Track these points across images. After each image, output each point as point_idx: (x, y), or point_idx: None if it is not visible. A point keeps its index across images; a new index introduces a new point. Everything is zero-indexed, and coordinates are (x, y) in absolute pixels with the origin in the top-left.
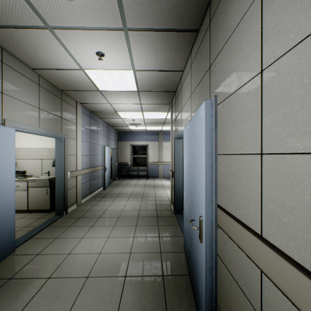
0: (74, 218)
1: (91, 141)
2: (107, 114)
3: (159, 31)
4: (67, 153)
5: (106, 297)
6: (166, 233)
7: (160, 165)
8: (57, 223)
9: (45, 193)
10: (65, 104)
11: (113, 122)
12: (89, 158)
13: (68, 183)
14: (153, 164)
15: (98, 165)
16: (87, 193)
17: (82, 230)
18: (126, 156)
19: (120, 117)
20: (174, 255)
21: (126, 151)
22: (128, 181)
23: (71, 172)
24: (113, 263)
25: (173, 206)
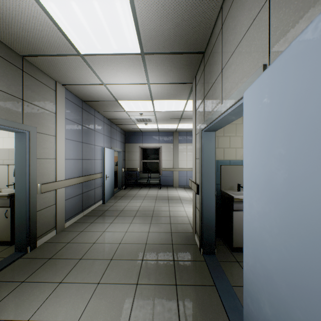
0: (40, 260)
1: (84, 141)
2: (106, 105)
3: None
4: (35, 156)
5: None
6: (193, 311)
7: (174, 172)
8: (7, 271)
9: (4, 216)
10: (32, 80)
11: (117, 118)
12: (80, 163)
13: (38, 201)
14: (167, 170)
15: (96, 173)
16: (76, 211)
17: (39, 293)
18: (135, 160)
19: (124, 109)
20: None
21: (135, 155)
22: (136, 192)
23: (44, 185)
24: None
25: (199, 241)
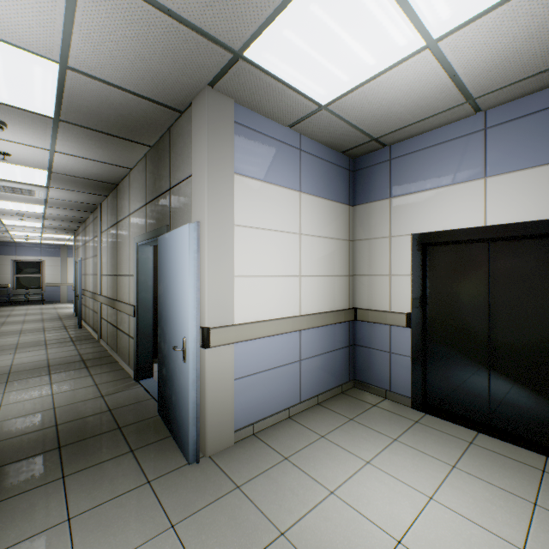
0: None
1: None
2: None
3: (63, 221)
4: None
5: (37, 331)
6: (68, 321)
7: (63, 287)
8: None
9: None
10: None
11: None
12: None
13: None
14: (53, 286)
15: None
16: None
17: None
18: (5, 275)
19: (9, 233)
20: (72, 324)
21: (5, 269)
22: (12, 308)
23: None
24: (34, 328)
25: (76, 312)
